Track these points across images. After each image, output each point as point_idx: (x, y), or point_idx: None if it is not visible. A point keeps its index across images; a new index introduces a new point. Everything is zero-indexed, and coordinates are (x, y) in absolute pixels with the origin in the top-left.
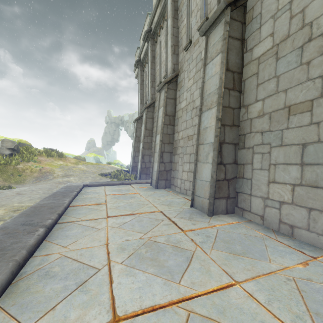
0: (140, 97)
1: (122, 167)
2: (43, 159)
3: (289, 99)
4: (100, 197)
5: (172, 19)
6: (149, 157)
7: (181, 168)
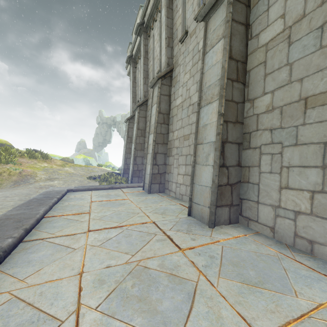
0: (132, 95)
1: (114, 170)
2: (24, 161)
3: (306, 90)
4: (84, 204)
5: (166, 9)
6: (141, 158)
7: (176, 171)
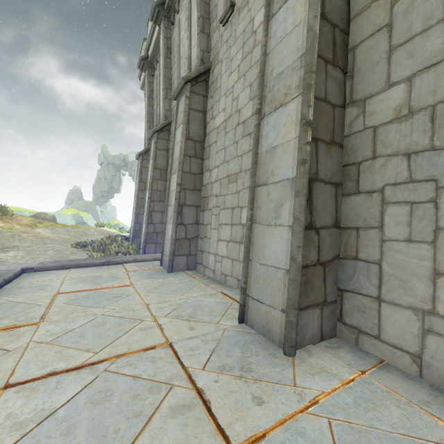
0: (148, 118)
1: (122, 231)
2: None
3: None
4: (40, 300)
5: None
6: (160, 214)
7: (215, 235)
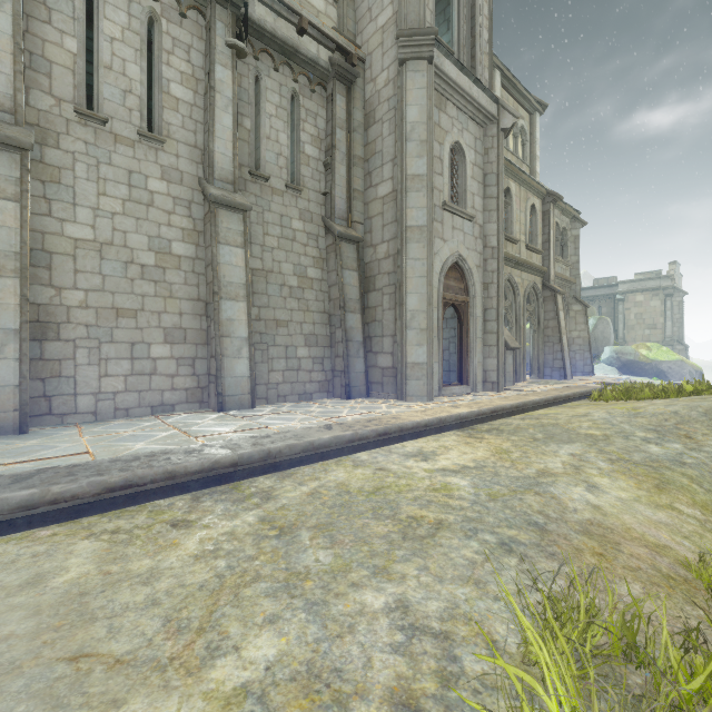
0: None
1: None
2: None
3: (277, 316)
4: (123, 449)
5: None
6: None
7: (94, 371)
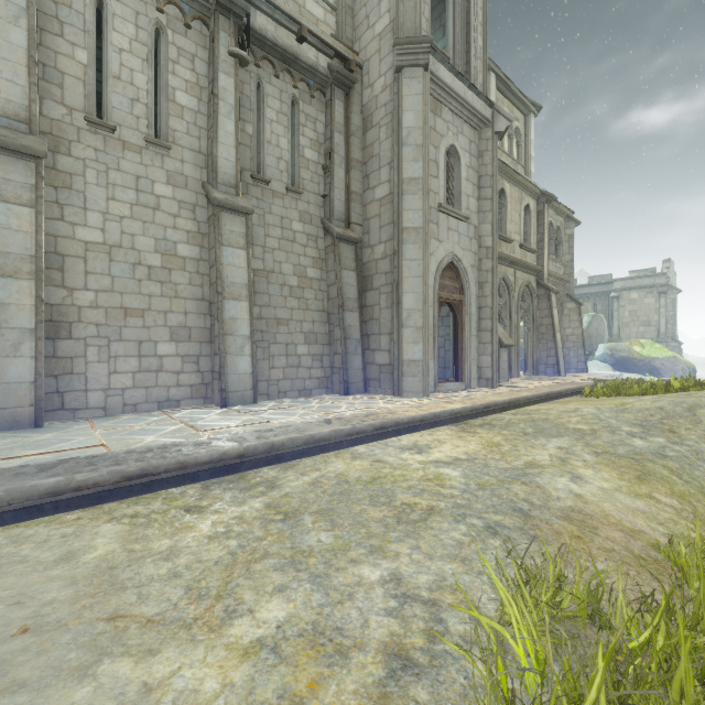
0: None
1: None
2: None
3: (278, 314)
4: (135, 442)
5: None
6: None
7: (104, 368)
